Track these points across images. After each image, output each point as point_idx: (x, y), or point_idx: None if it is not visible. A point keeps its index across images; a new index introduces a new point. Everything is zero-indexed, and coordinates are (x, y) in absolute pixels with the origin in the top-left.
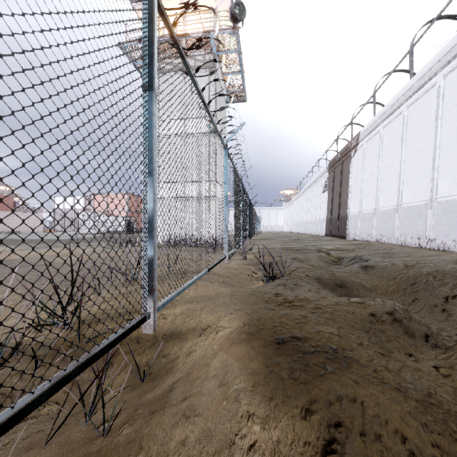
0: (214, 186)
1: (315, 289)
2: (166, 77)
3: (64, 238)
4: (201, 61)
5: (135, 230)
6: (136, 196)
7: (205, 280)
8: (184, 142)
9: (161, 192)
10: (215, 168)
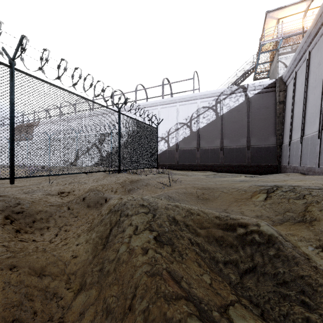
0: None
1: None
2: None
3: None
4: None
5: None
6: None
7: None
8: None
9: None
10: None
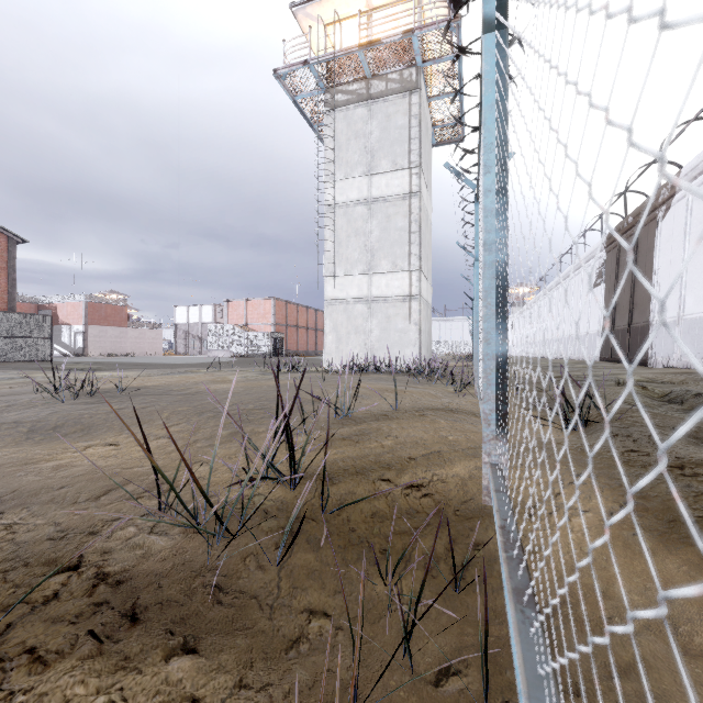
0: (418, 277)
1: (690, 446)
2: (342, 113)
3: (195, 362)
4: (396, 82)
5: (284, 352)
6: (284, 303)
7: (461, 423)
8: (369, 211)
9: (333, 291)
10: (419, 250)
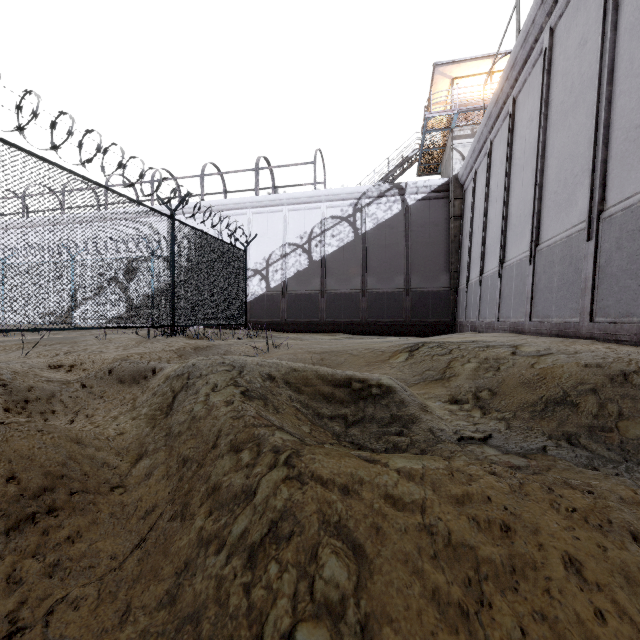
0: None
1: None
2: None
3: None
4: None
5: None
6: None
7: None
8: None
9: None
10: None
